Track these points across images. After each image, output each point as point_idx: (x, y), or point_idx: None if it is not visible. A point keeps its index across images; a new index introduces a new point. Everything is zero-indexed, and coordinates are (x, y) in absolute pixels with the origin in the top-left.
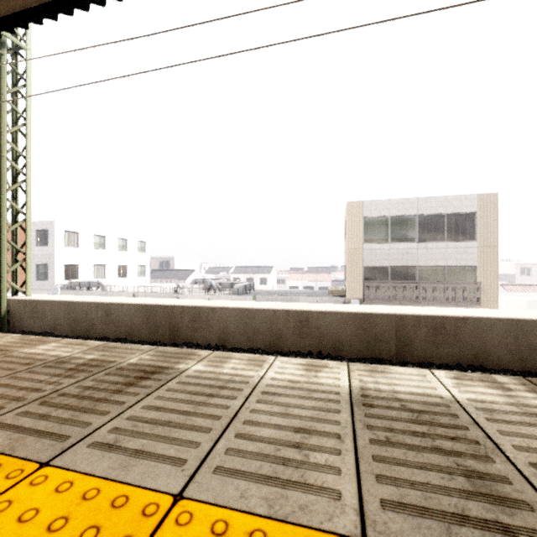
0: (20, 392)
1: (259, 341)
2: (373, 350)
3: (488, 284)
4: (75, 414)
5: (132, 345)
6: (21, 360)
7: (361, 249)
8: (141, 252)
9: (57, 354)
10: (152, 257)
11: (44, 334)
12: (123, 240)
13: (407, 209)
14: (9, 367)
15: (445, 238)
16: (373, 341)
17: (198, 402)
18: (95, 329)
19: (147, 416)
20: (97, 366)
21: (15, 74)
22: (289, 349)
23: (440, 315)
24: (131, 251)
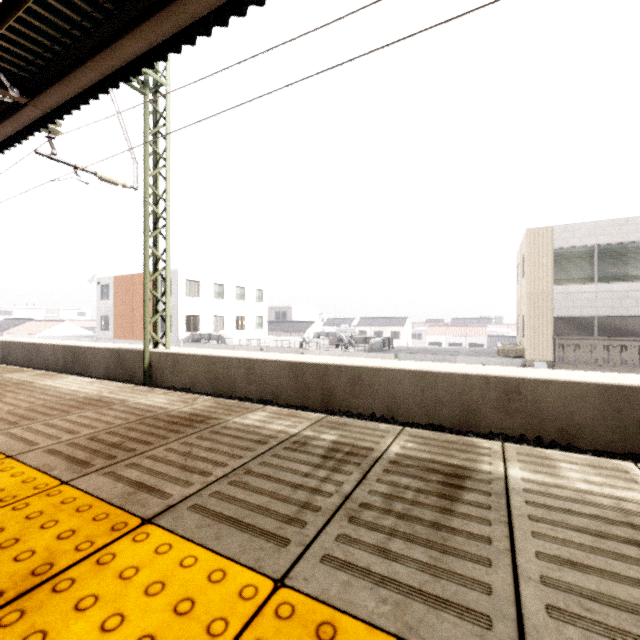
0: (297, 492)
1: (443, 416)
2: (635, 442)
3: None
4: (433, 556)
5: (363, 422)
6: (246, 435)
7: (549, 293)
8: (259, 302)
9: (281, 429)
10: (268, 307)
11: (185, 390)
12: (241, 288)
13: (627, 233)
14: (242, 444)
15: None
16: (635, 429)
17: (635, 558)
18: (236, 388)
19: (576, 583)
20: (355, 454)
21: (155, 114)
22: (488, 429)
23: None
24: (249, 300)
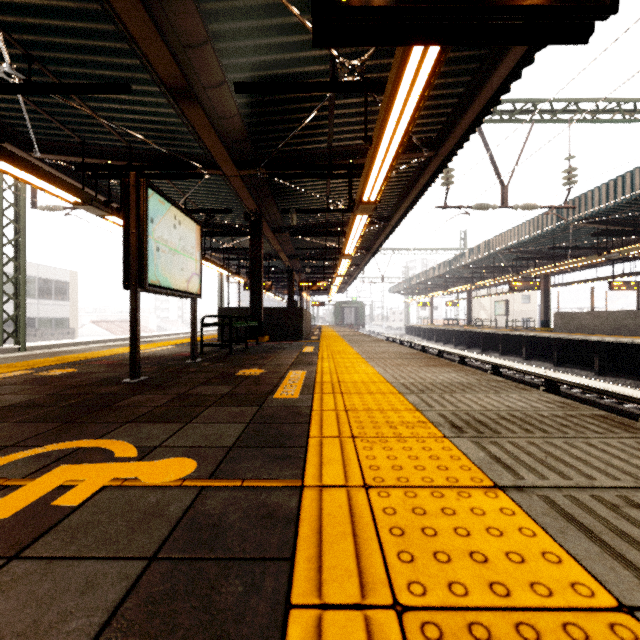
0: None
1: None
2: None
3: (75, 330)
4: None
5: None
6: None
7: None
8: None
9: None
10: None
11: None
12: None
13: (31, 271)
14: None
15: (53, 298)
16: None
17: None
18: None
19: None
20: None
21: None
22: None
23: (179, 333)
24: None
